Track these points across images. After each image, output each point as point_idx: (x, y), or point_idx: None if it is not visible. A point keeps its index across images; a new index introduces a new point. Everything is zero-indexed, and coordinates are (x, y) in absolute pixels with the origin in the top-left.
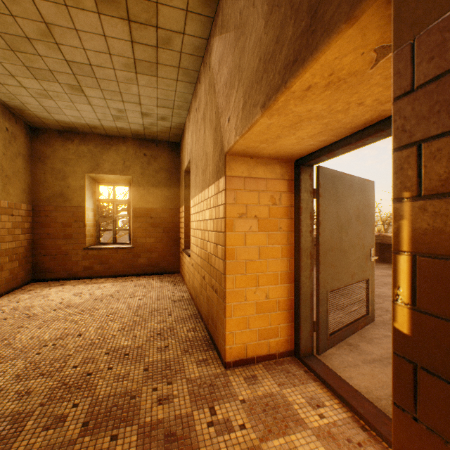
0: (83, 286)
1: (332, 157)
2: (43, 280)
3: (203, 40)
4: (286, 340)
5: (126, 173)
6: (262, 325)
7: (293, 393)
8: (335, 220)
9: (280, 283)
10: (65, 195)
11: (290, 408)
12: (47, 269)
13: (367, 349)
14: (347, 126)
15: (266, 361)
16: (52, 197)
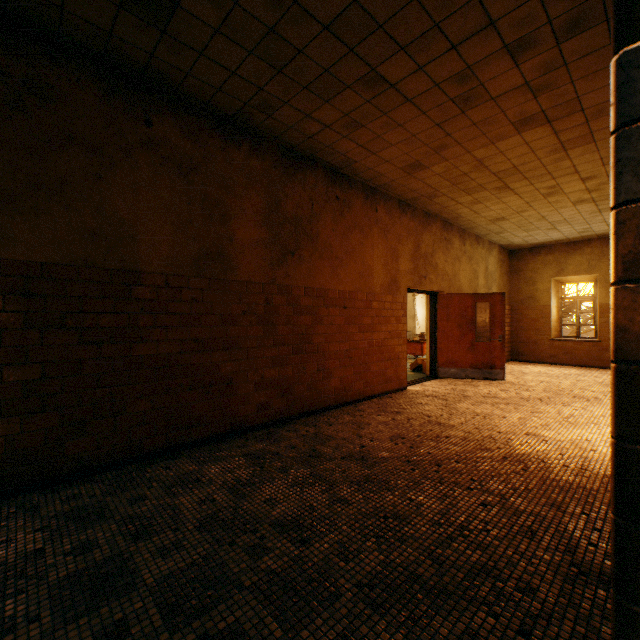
0: (550, 367)
1: None
2: (517, 360)
3: None
4: None
5: (589, 272)
6: None
7: None
8: None
9: None
10: (533, 297)
11: None
12: (520, 353)
13: None
14: None
15: None
16: (523, 300)
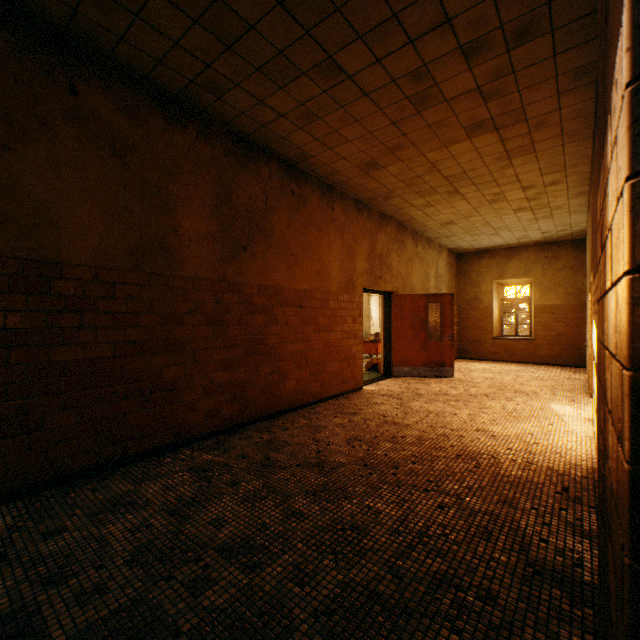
0: (493, 364)
1: None
2: (463, 358)
3: (584, 201)
4: None
5: (526, 276)
6: None
7: None
8: None
9: None
10: (478, 298)
11: None
12: (466, 351)
13: None
14: None
15: None
16: (469, 301)
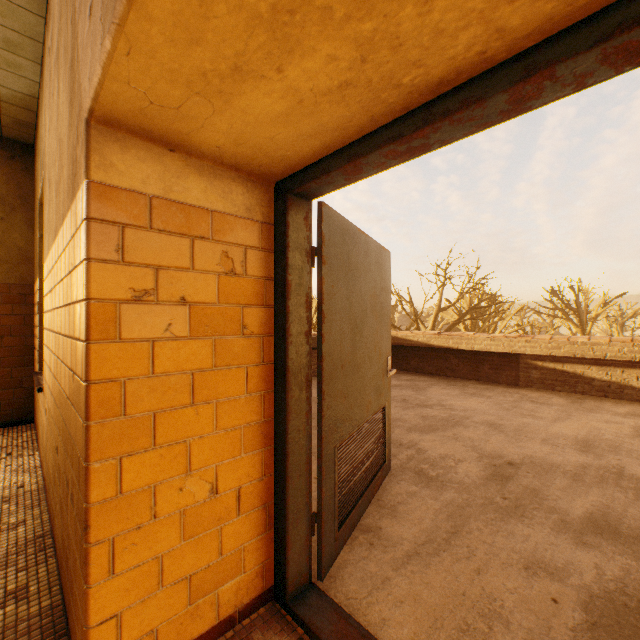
0: None
1: (353, 179)
2: None
3: None
4: (258, 573)
5: None
6: (202, 563)
7: None
8: (347, 311)
9: (244, 451)
10: None
11: None
12: None
13: (394, 533)
14: (406, 80)
15: None
16: None
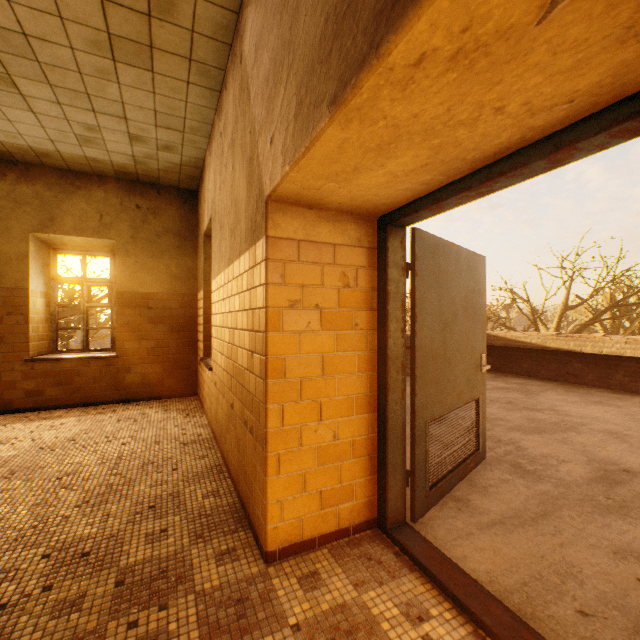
0: (21, 425)
1: (437, 213)
2: None
3: (230, 13)
4: (365, 504)
5: (104, 234)
6: (328, 484)
7: (380, 598)
8: (437, 312)
9: (356, 414)
10: None
11: (375, 629)
12: None
13: (481, 506)
14: (469, 157)
15: (333, 541)
16: None
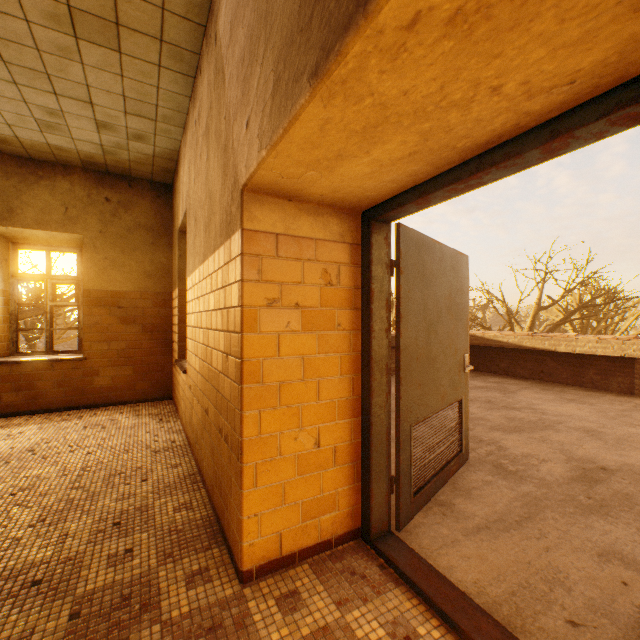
0: None
1: (423, 207)
2: None
3: None
4: (348, 514)
5: (70, 228)
6: (309, 495)
7: (364, 618)
8: (422, 312)
9: (338, 419)
10: None
11: None
12: None
13: (466, 510)
14: (459, 145)
15: (315, 555)
16: None
